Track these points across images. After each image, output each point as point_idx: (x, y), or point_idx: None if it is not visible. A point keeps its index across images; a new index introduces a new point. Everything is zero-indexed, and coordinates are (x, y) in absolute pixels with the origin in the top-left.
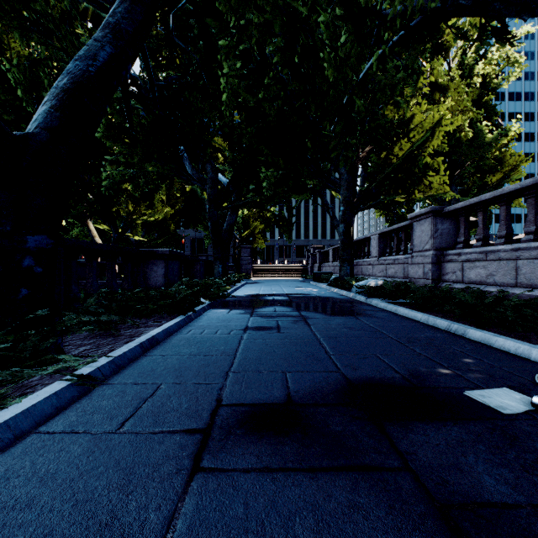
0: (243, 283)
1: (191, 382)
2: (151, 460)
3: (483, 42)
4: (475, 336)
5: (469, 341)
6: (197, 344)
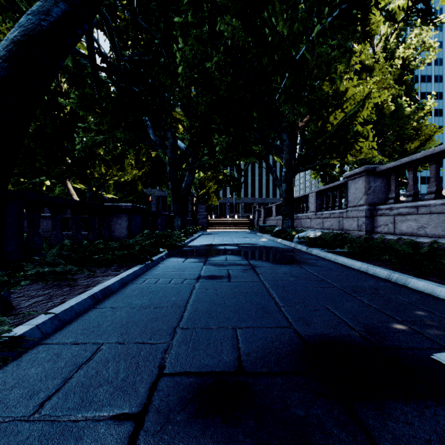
0: (199, 234)
1: (135, 341)
2: None
3: (409, 23)
4: (417, 286)
5: (413, 291)
6: (150, 294)
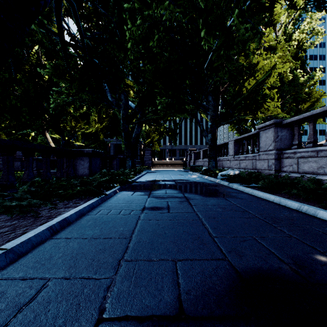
0: (145, 172)
1: (80, 275)
2: None
3: (307, 10)
4: (326, 217)
5: (323, 221)
6: (102, 224)
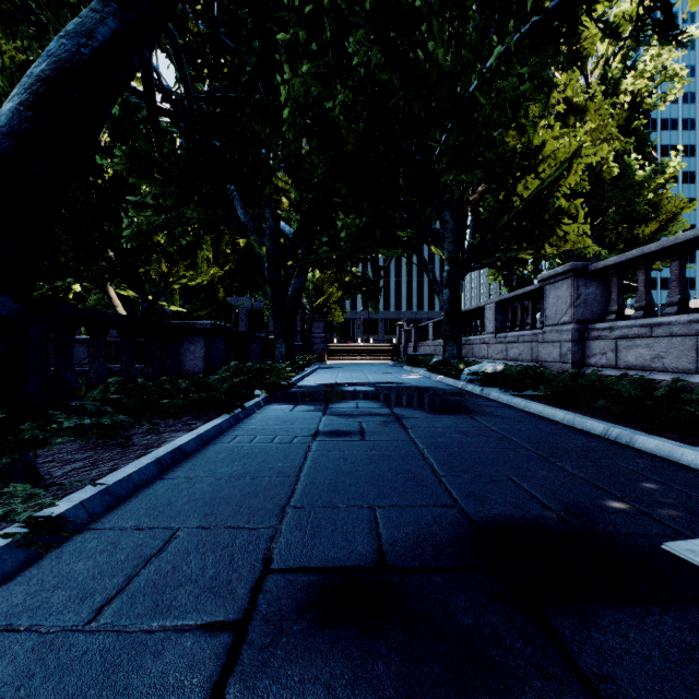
0: (314, 368)
1: (226, 525)
2: (132, 696)
3: (640, 40)
4: (648, 446)
5: (641, 454)
6: (244, 458)
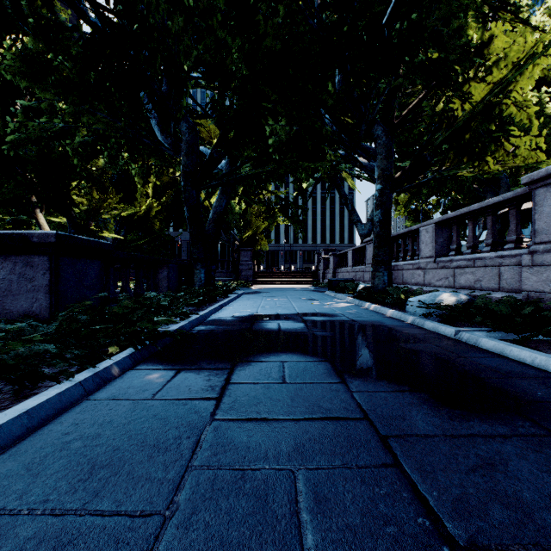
0: (238, 294)
1: None
2: None
3: None
4: None
5: None
6: None
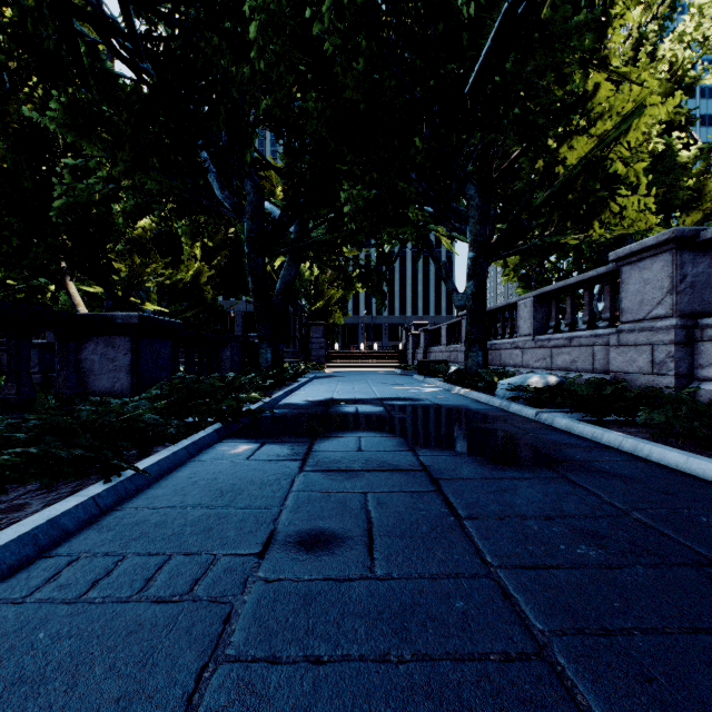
0: (309, 378)
1: None
2: None
3: None
4: None
5: None
6: None
